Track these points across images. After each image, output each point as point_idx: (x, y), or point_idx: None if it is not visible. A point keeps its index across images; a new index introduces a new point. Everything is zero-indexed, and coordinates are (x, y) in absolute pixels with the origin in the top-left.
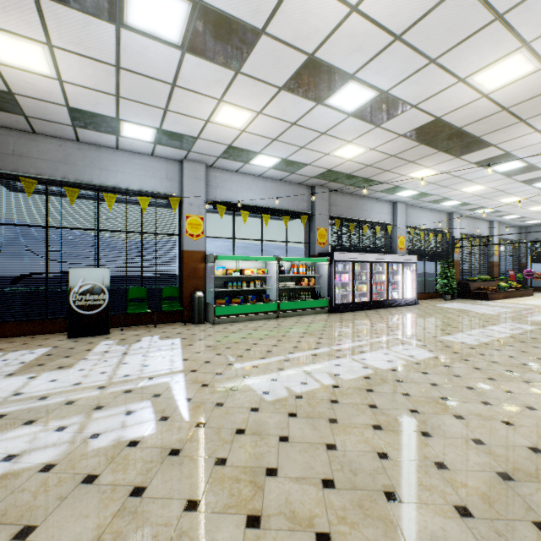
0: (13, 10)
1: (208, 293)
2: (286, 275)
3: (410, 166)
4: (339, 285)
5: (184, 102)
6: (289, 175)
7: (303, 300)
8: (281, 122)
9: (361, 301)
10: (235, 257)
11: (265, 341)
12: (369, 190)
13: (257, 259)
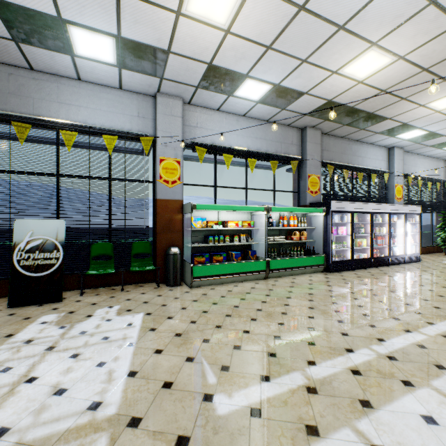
0: None
1: (185, 249)
2: (275, 227)
3: (439, 89)
4: (333, 239)
5: None
6: (278, 112)
7: (295, 257)
8: (282, 4)
9: (361, 258)
10: (216, 206)
11: (259, 326)
12: (368, 132)
13: (242, 209)
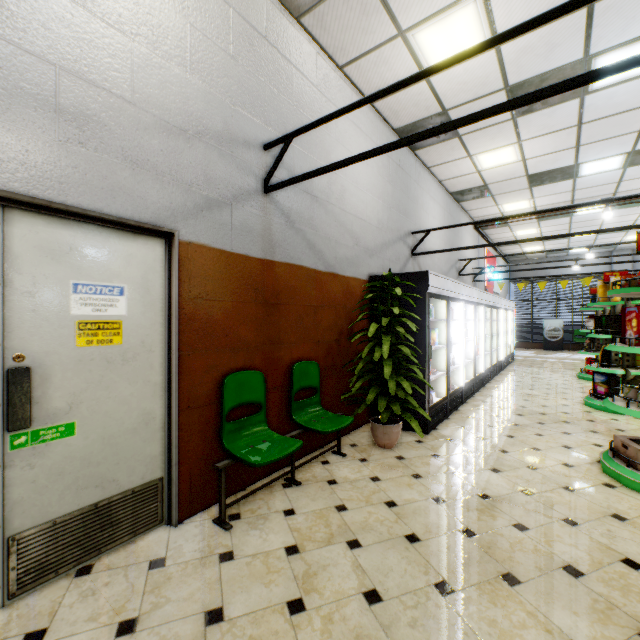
0: (534, 244)
1: None
2: None
3: None
4: None
5: (602, 240)
6: None
7: None
8: None
9: None
10: None
11: None
12: None
13: None
